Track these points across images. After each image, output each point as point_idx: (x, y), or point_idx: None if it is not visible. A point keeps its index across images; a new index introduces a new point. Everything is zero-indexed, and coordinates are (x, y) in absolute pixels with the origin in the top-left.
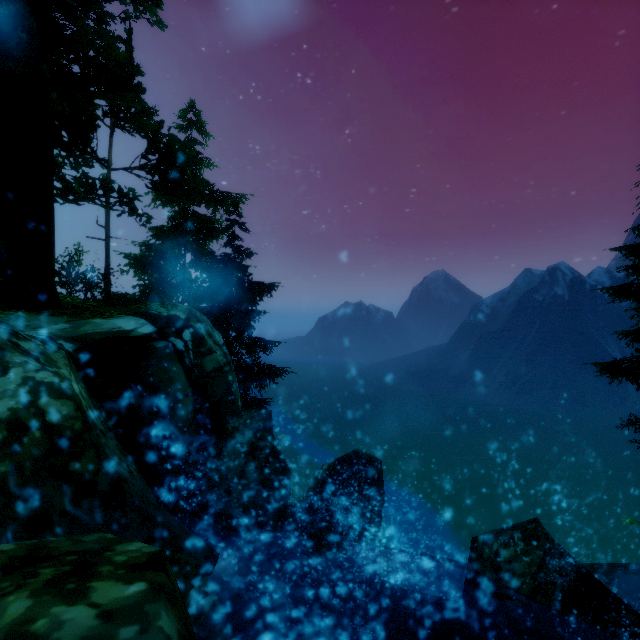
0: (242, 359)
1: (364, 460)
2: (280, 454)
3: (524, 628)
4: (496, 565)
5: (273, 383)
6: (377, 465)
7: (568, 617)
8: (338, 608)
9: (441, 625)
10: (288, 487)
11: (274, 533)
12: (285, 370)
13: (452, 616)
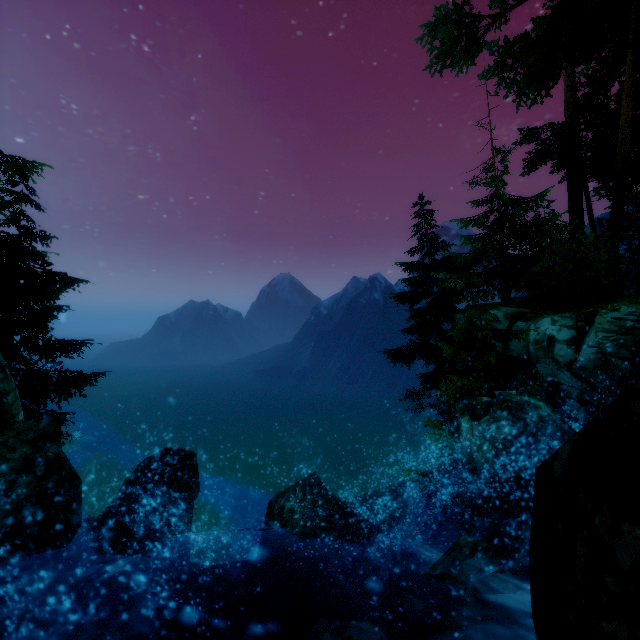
0: (34, 366)
1: (175, 454)
2: (67, 463)
3: (295, 557)
4: (281, 516)
5: (79, 391)
6: (190, 457)
7: (324, 537)
8: (132, 602)
9: (238, 582)
10: (76, 496)
11: (55, 550)
12: (97, 375)
13: (248, 572)
